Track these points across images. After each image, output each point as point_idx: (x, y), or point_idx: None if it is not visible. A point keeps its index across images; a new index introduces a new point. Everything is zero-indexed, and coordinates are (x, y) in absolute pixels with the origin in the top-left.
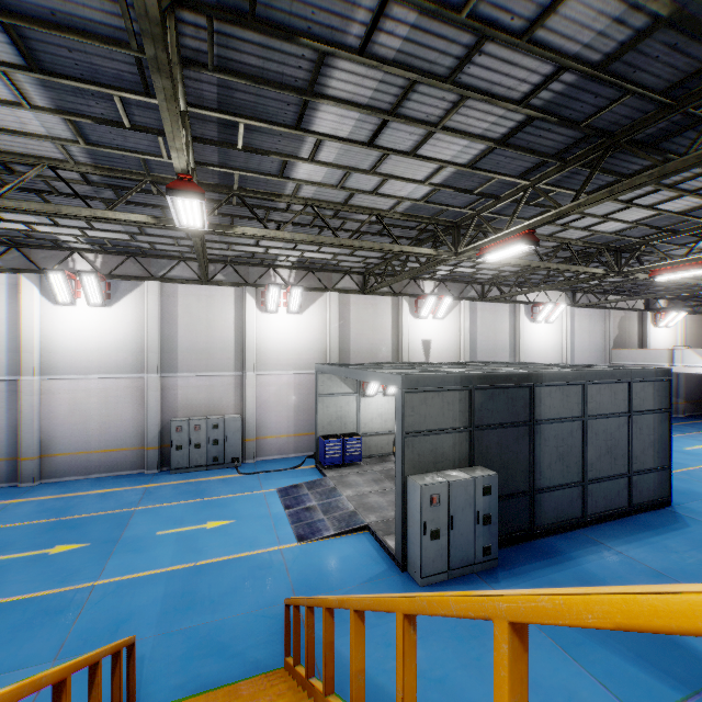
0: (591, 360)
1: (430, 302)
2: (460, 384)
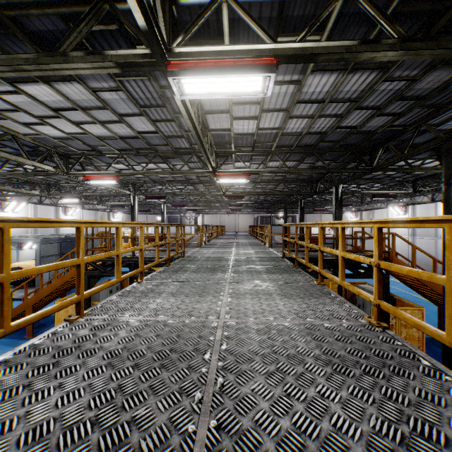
0: (90, 232)
1: (14, 204)
2: (58, 241)
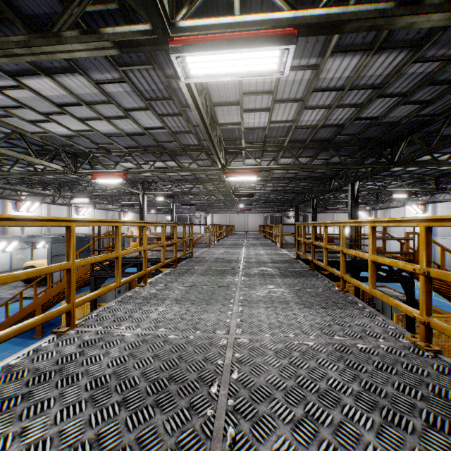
0: (102, 231)
1: (28, 204)
2: None
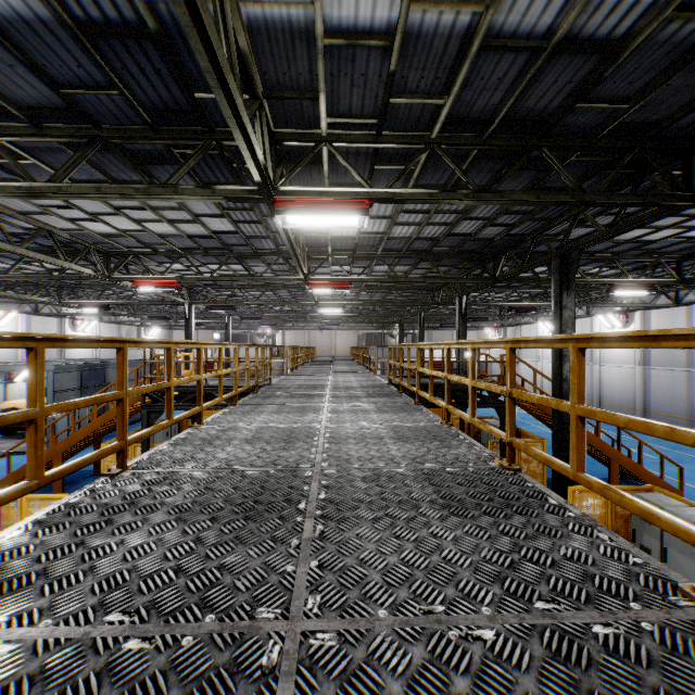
0: (111, 356)
1: None
2: (78, 368)
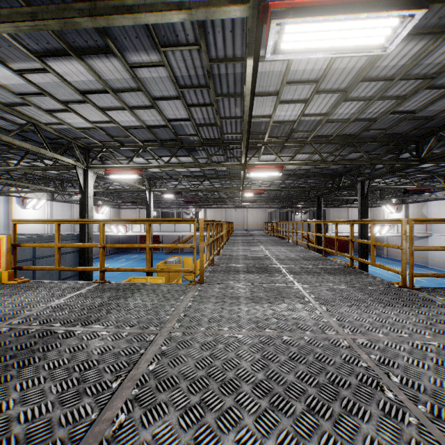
0: (64, 230)
1: None
2: None
